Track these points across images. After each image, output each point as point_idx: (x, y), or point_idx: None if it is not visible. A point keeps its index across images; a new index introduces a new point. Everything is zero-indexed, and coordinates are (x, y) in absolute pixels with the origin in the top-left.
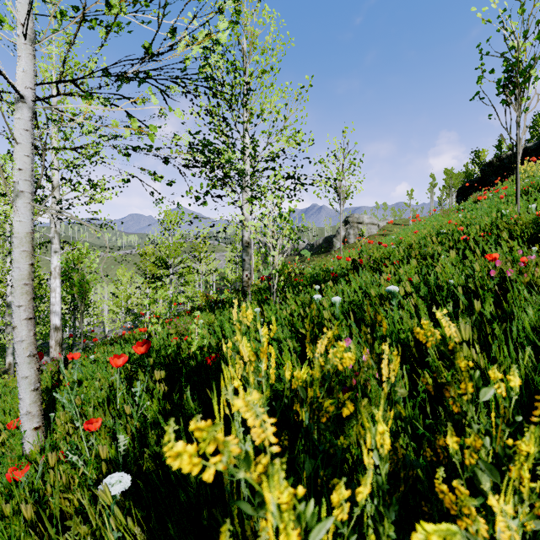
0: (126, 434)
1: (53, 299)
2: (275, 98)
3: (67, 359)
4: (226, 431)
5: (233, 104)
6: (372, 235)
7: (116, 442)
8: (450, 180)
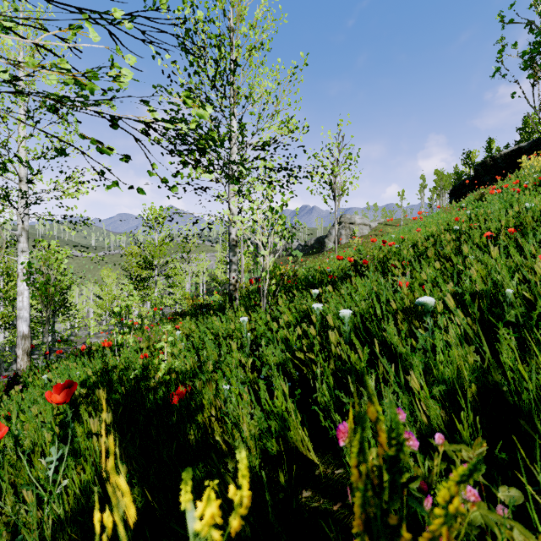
0: None
1: (20, 303)
2: (266, 82)
3: (17, 379)
4: (183, 537)
5: (217, 82)
6: (364, 236)
7: None
8: (440, 182)
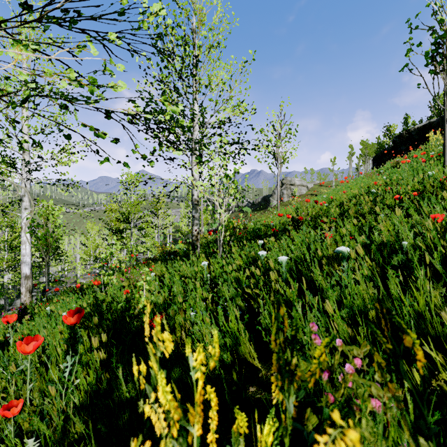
0: (45, 425)
1: (23, 250)
2: (221, 72)
3: (26, 310)
4: (164, 418)
5: (183, 74)
6: (302, 195)
7: (36, 433)
8: (365, 150)
